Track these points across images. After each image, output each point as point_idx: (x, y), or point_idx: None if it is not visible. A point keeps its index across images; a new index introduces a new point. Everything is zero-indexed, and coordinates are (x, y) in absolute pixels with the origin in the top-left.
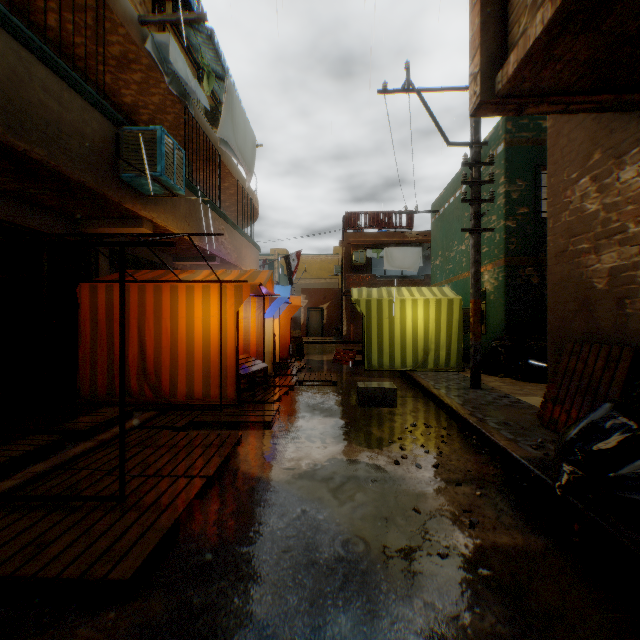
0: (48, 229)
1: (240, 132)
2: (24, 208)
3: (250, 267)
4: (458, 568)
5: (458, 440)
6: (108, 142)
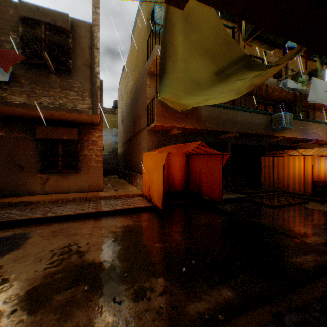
0: (253, 144)
1: (320, 91)
2: (248, 140)
3: None
4: None
5: None
6: (268, 121)
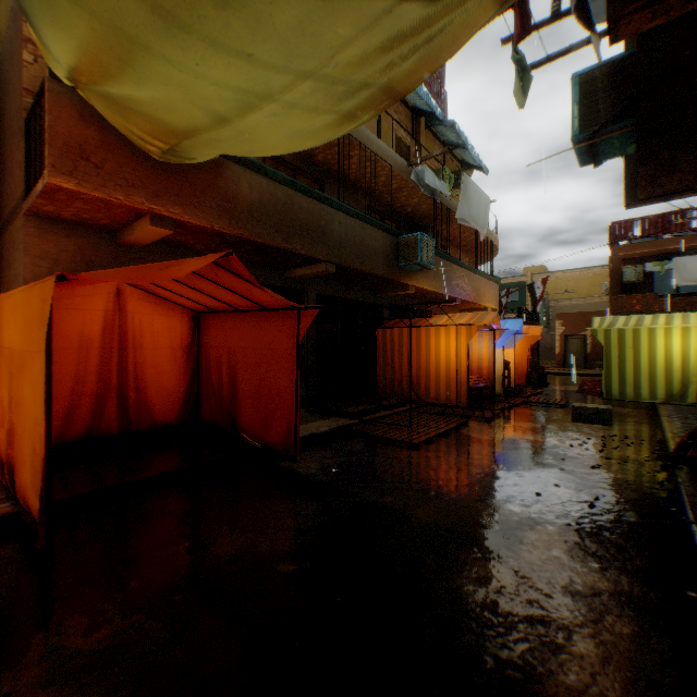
0: (361, 299)
1: (474, 205)
2: (353, 290)
3: (488, 302)
4: (564, 473)
5: (643, 447)
6: (393, 248)
